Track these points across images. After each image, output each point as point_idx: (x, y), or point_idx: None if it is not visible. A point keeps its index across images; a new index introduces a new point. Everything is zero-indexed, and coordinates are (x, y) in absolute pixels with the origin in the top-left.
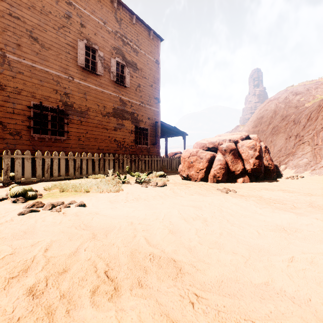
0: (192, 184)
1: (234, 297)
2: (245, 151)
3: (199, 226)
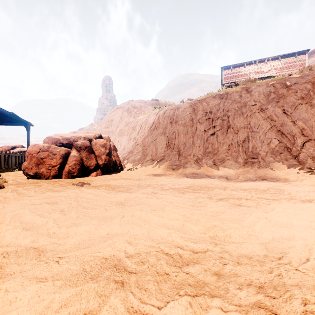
0: (43, 183)
1: (88, 247)
2: (98, 148)
3: (57, 216)
